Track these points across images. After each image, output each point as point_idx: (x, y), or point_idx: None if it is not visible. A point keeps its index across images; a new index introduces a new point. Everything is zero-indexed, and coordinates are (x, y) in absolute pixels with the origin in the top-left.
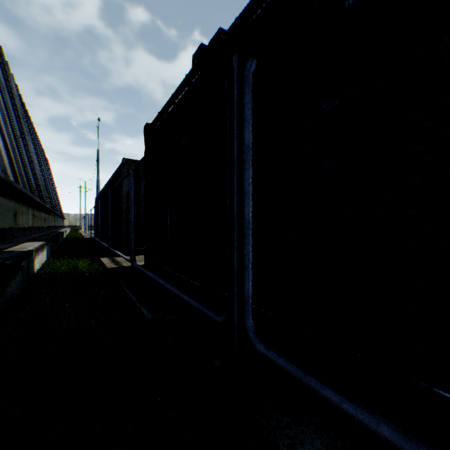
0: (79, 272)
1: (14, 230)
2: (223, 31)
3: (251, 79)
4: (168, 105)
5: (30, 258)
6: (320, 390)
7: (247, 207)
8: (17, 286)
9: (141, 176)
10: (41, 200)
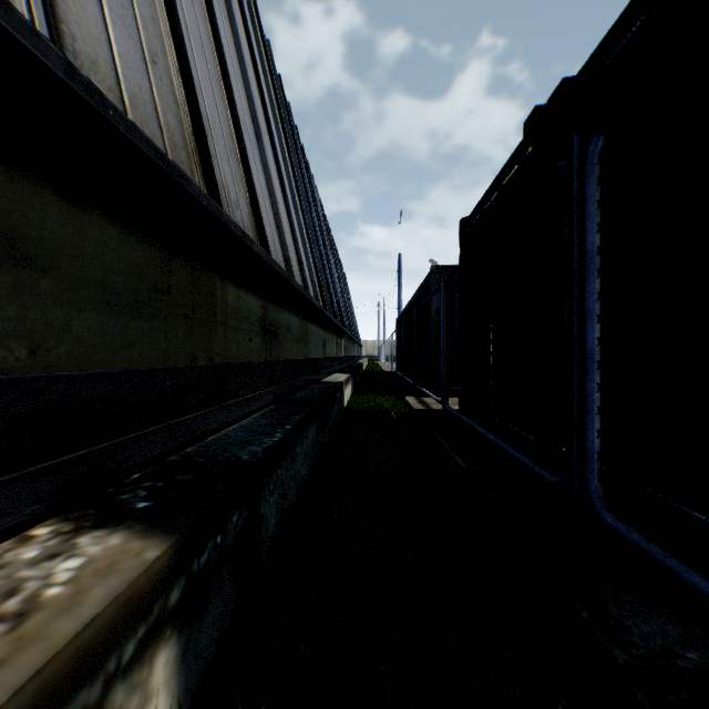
0: (383, 410)
1: (323, 360)
2: (568, 81)
3: (596, 161)
4: (491, 190)
5: (341, 390)
6: (681, 573)
7: (589, 333)
8: (334, 416)
9: (455, 287)
10: (342, 325)
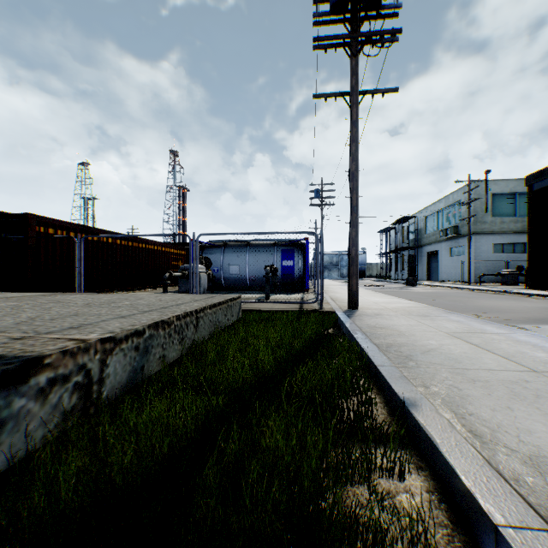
0: None
1: None
2: None
3: None
4: None
5: None
6: None
7: None
8: None
9: None
10: None
